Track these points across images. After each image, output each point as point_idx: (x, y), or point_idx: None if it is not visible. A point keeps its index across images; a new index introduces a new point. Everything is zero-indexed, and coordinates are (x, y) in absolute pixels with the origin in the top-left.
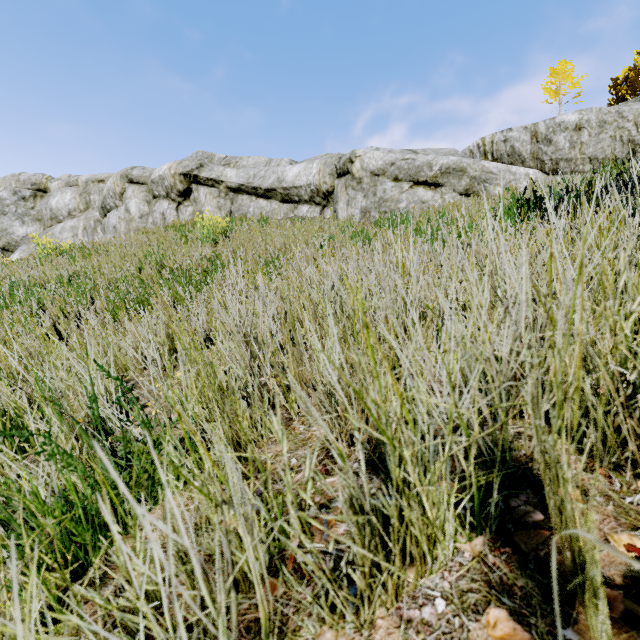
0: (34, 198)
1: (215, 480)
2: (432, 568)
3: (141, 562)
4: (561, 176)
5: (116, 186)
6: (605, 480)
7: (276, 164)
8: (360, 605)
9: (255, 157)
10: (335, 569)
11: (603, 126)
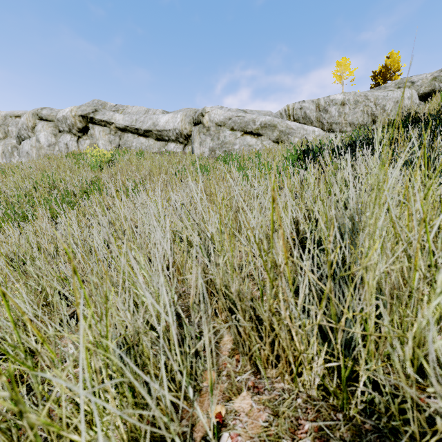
0: None
1: None
2: None
3: None
4: (334, 133)
5: (28, 121)
6: (235, 364)
7: (152, 113)
8: None
9: (137, 107)
10: None
11: (357, 104)
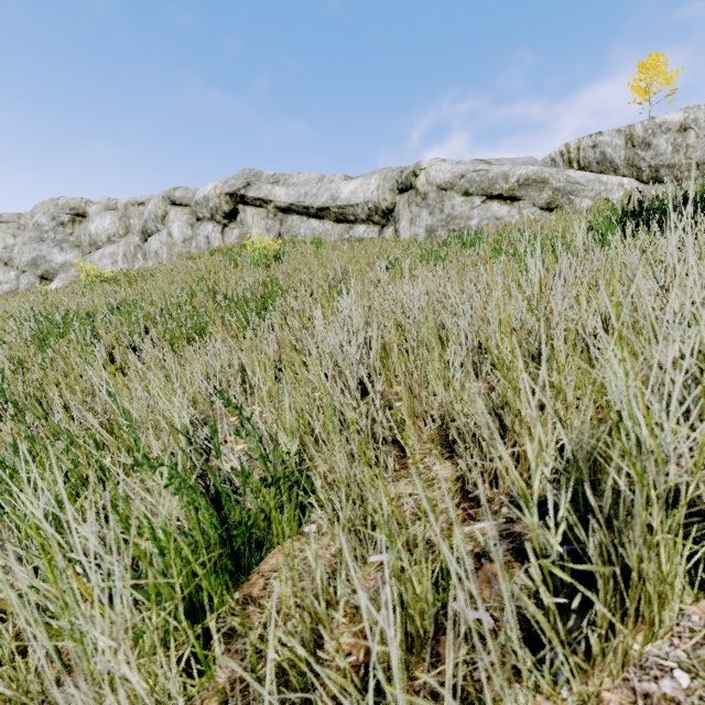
0: (73, 223)
1: (393, 521)
2: (658, 633)
3: (340, 612)
4: (662, 185)
5: (158, 209)
6: None
7: (329, 180)
8: (591, 674)
9: (306, 173)
10: (522, 629)
11: None
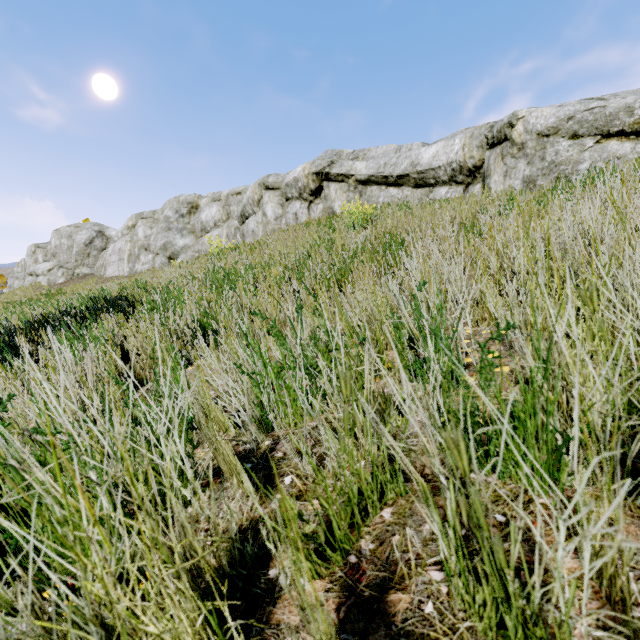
0: (189, 215)
1: None
2: None
3: None
4: None
5: (255, 194)
6: None
7: (407, 149)
8: None
9: (383, 146)
10: None
11: None
